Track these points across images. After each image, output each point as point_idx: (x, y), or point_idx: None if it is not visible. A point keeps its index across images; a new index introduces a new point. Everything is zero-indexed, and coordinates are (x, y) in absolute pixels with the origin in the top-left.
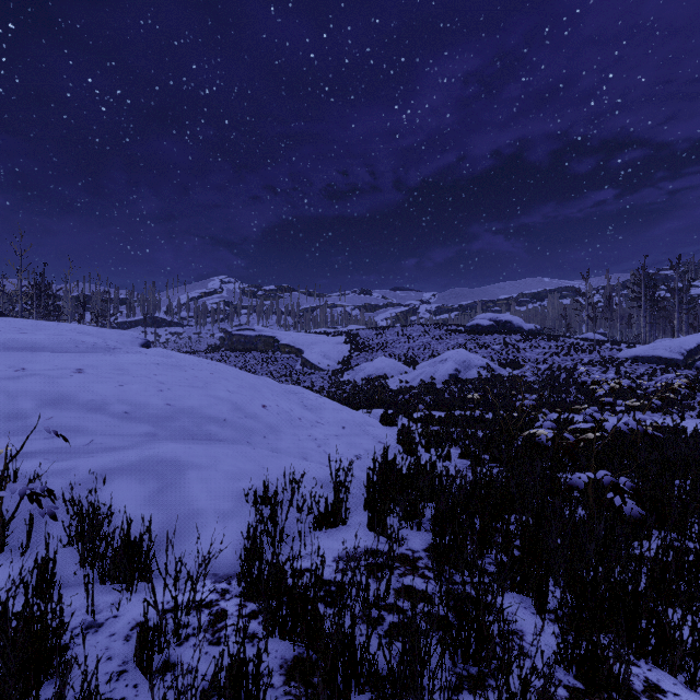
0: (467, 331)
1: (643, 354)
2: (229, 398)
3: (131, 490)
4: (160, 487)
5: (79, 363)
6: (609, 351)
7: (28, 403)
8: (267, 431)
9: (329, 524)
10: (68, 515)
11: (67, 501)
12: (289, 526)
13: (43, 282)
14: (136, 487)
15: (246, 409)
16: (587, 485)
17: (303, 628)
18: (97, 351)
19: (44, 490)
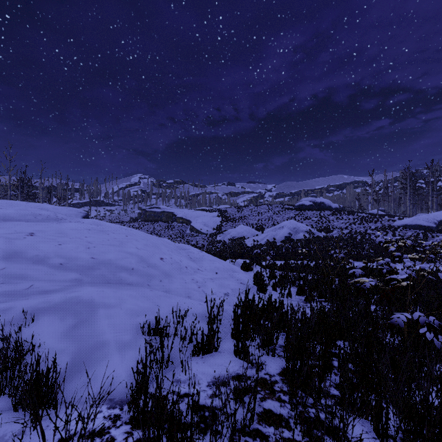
0: (296, 209)
1: (410, 223)
2: (137, 253)
3: (53, 326)
4: (76, 323)
5: (32, 229)
6: (387, 221)
7: None
8: (163, 276)
9: (205, 351)
10: None
11: None
12: (174, 353)
13: (25, 177)
14: (57, 323)
15: (149, 261)
16: (403, 322)
17: None
18: (49, 221)
19: None
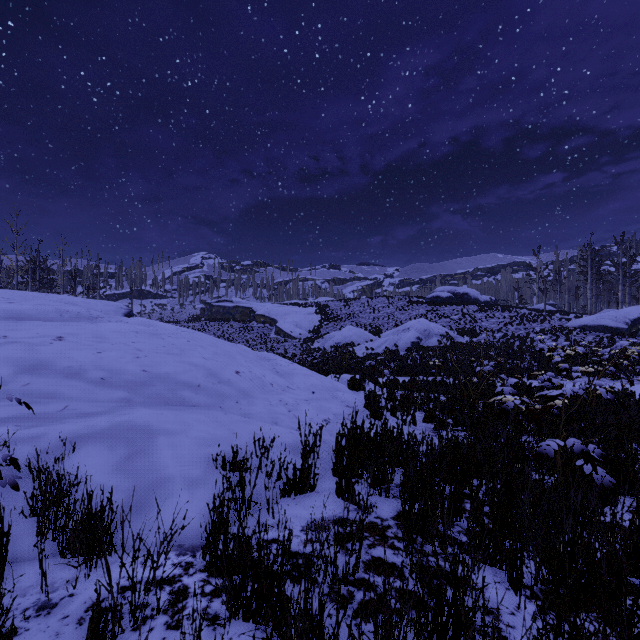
0: (428, 303)
1: (590, 324)
2: (203, 365)
3: (100, 457)
4: (129, 453)
5: (60, 331)
6: (559, 321)
7: (6, 369)
8: (240, 396)
9: (298, 490)
10: (33, 484)
11: (33, 469)
12: (257, 493)
13: (38, 258)
14: (105, 454)
15: (220, 375)
16: (556, 452)
17: (268, 610)
18: (81, 320)
19: (6, 459)
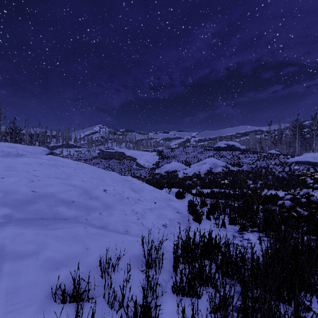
0: (214, 150)
1: (301, 160)
2: (81, 186)
3: None
4: None
5: None
6: (283, 159)
7: None
8: (103, 208)
9: None
10: None
11: None
12: None
13: (13, 126)
14: None
15: (91, 193)
16: None
17: None
18: (9, 156)
19: None
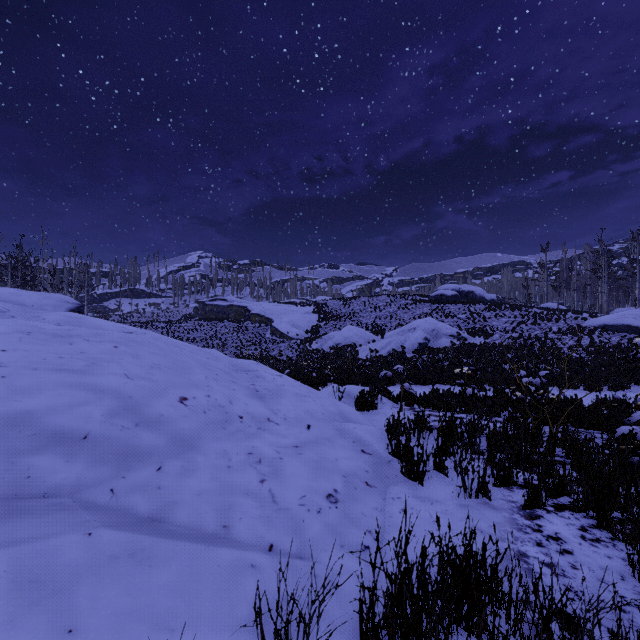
0: (432, 301)
1: (612, 323)
2: (118, 389)
3: None
4: None
5: None
6: (574, 320)
7: None
8: (171, 452)
9: None
10: None
11: None
12: None
13: (19, 253)
14: None
15: (145, 408)
16: None
17: None
18: None
19: None
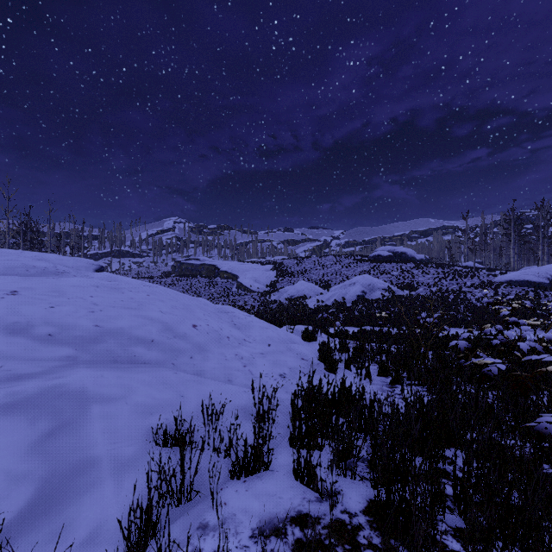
0: (370, 261)
1: (516, 279)
2: (160, 319)
3: (16, 433)
4: (53, 428)
5: (17, 285)
6: (487, 276)
7: None
8: (195, 351)
9: (249, 470)
10: None
11: None
12: (202, 475)
13: (28, 221)
14: (23, 429)
15: (176, 329)
16: None
17: None
18: (46, 275)
19: None
